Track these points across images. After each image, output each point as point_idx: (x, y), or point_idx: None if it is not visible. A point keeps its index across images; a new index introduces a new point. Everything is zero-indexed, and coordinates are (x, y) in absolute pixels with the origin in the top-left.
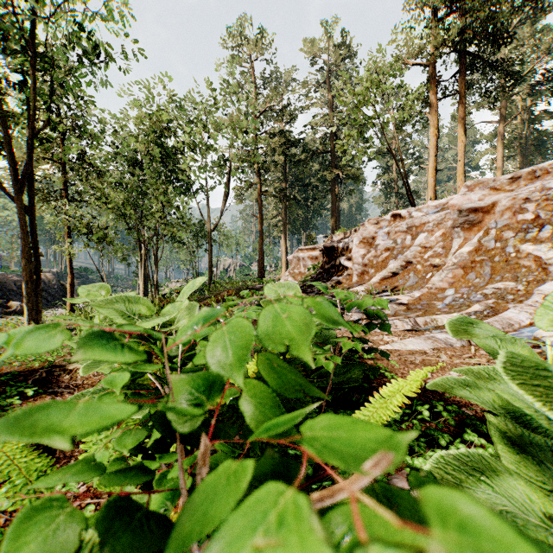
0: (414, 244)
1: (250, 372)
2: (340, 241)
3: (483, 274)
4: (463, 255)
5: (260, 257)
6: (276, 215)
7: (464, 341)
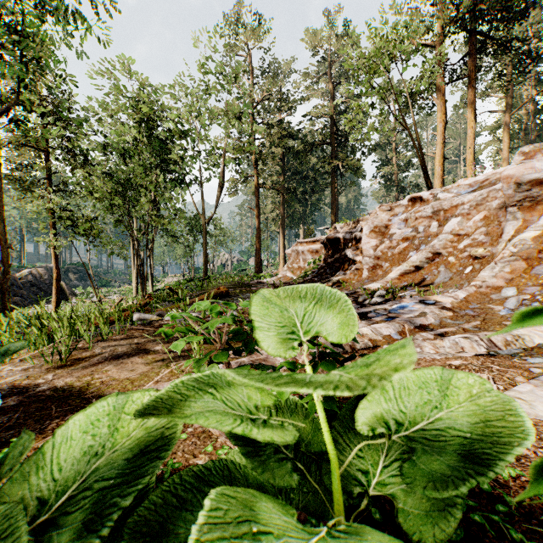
0: (443, 232)
1: None
2: (345, 232)
3: None
4: (525, 242)
5: (257, 251)
6: (274, 209)
7: None
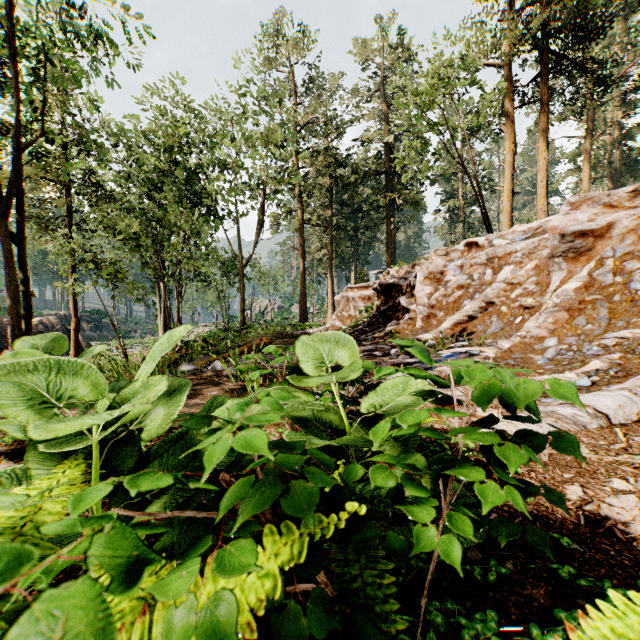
0: (497, 280)
1: (245, 610)
2: (399, 277)
3: (597, 318)
4: (568, 293)
5: (302, 297)
6: (321, 248)
7: (601, 420)
